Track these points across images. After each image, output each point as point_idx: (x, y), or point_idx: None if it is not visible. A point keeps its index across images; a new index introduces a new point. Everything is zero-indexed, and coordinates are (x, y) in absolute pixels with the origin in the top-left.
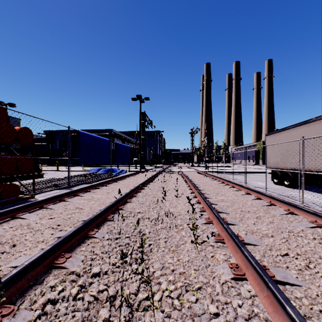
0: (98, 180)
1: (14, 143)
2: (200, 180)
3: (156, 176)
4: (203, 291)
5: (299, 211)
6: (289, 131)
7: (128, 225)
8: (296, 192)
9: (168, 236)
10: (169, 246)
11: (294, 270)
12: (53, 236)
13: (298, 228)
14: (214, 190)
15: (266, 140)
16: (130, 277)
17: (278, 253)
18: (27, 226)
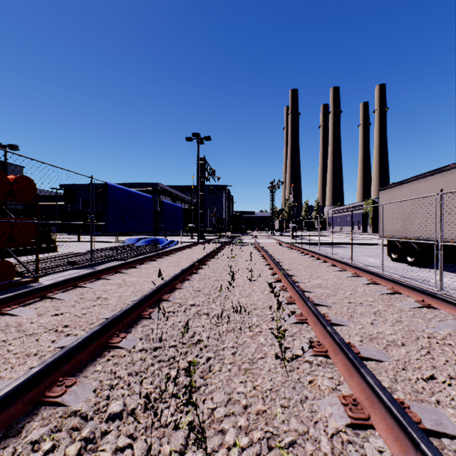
0: (136, 255)
1: (7, 199)
2: (284, 255)
3: (221, 250)
4: (298, 450)
5: (440, 303)
6: (414, 184)
7: (175, 325)
8: (426, 273)
9: (237, 344)
10: (240, 361)
11: (450, 407)
12: (53, 344)
13: (442, 330)
14: (305, 271)
15: (380, 197)
16: (173, 420)
17: (419, 375)
18: (16, 327)
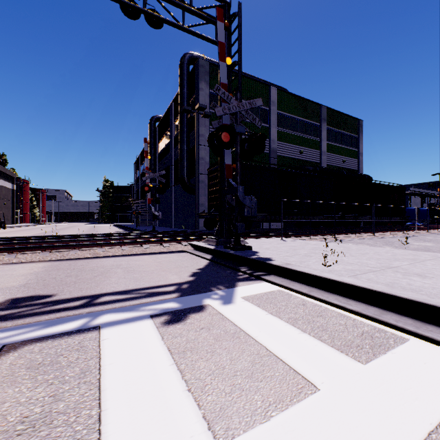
0: None
1: None
2: None
3: None
4: None
5: None
6: None
7: None
8: None
9: None
10: None
11: None
12: None
13: None
14: None
15: None
16: None
17: None
18: None
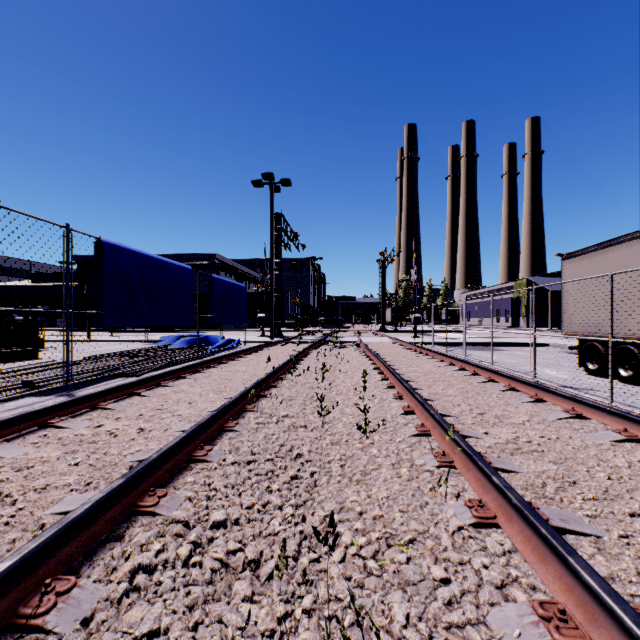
0: (161, 366)
1: None
2: (413, 366)
3: (305, 356)
4: None
5: None
6: (633, 245)
7: None
8: None
9: None
10: None
11: None
12: None
13: None
14: (465, 402)
15: (564, 269)
16: None
17: None
18: None
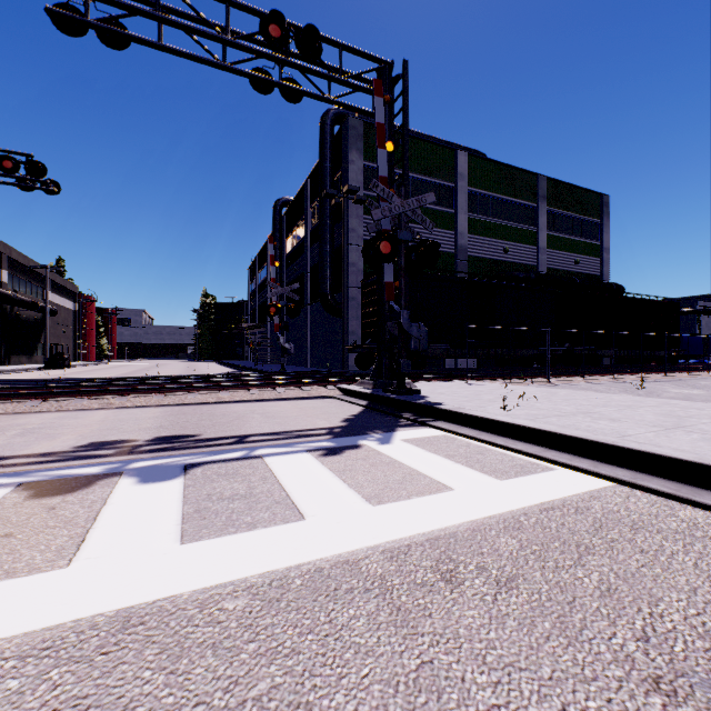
0: None
1: None
2: None
3: None
4: None
5: None
6: None
7: None
8: None
9: None
10: None
11: None
12: None
13: None
14: None
15: None
16: None
17: None
18: None
